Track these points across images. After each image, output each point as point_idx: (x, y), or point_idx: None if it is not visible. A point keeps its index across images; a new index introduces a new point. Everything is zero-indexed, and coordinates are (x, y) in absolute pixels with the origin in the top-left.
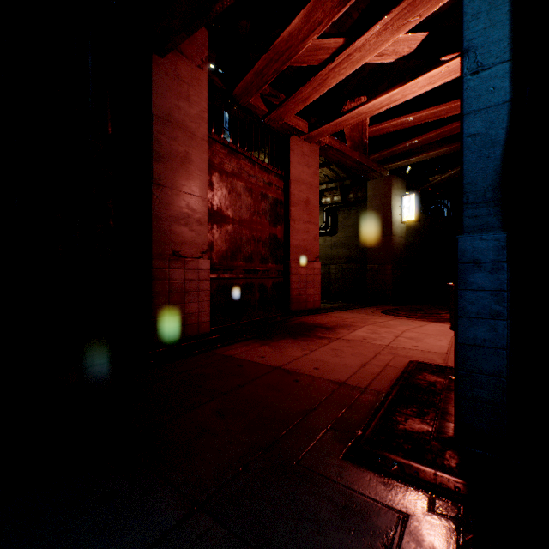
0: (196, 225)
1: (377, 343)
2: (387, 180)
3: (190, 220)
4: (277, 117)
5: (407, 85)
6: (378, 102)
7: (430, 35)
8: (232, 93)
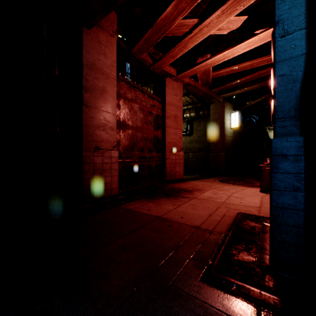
0: (109, 130)
1: (217, 201)
2: (222, 104)
3: (105, 127)
4: (158, 66)
5: (235, 47)
6: (218, 58)
7: (249, 17)
8: (131, 52)
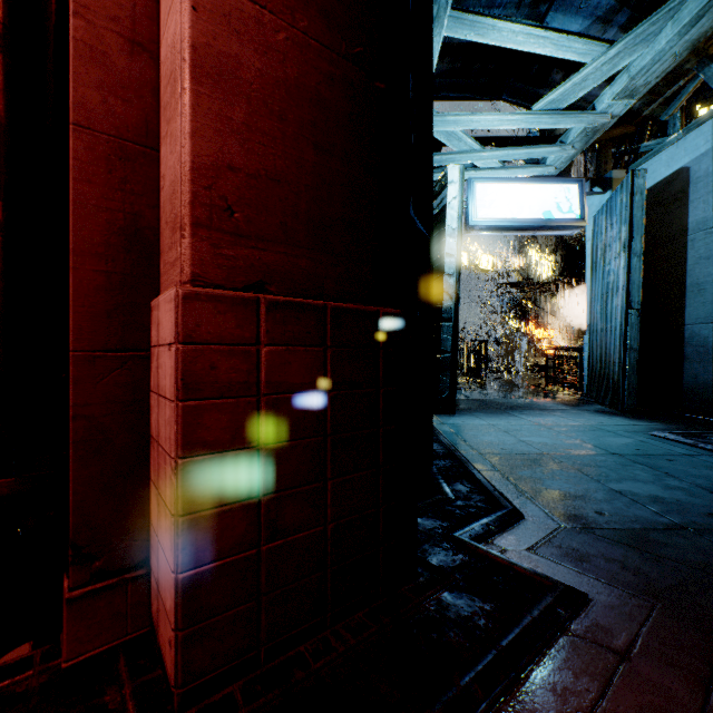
0: None
1: None
2: None
3: None
4: None
5: None
6: None
7: None
8: None
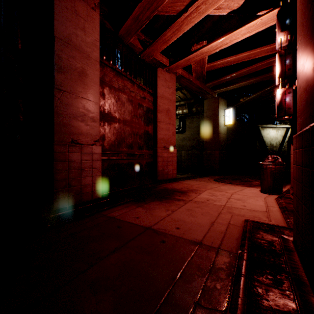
0: (90, 121)
1: (217, 204)
2: (216, 99)
3: (85, 117)
4: (149, 53)
5: (234, 32)
6: (214, 45)
7: None
8: (118, 34)
